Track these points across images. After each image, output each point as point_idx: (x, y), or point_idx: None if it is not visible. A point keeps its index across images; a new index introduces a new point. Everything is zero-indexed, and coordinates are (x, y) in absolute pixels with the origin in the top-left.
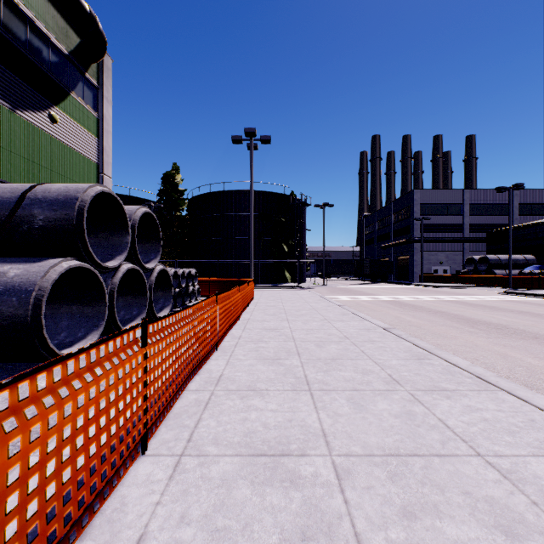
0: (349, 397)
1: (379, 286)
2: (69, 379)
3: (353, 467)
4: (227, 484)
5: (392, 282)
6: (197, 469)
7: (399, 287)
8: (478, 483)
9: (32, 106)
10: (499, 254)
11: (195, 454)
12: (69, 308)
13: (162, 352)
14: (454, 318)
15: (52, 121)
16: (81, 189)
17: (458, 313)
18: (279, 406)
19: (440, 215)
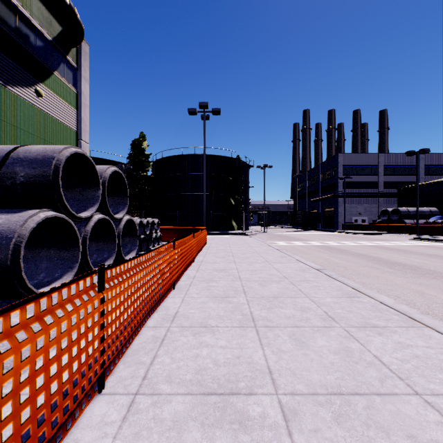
0: (291, 333)
1: (309, 233)
2: (12, 331)
3: (299, 407)
4: (178, 427)
5: (320, 230)
6: (150, 409)
7: (326, 234)
8: (420, 425)
9: (21, 83)
10: (408, 207)
11: (149, 392)
12: (48, 252)
13: (120, 295)
14: (374, 260)
15: (38, 96)
16: (57, 150)
17: (377, 255)
18: (228, 343)
19: (359, 175)
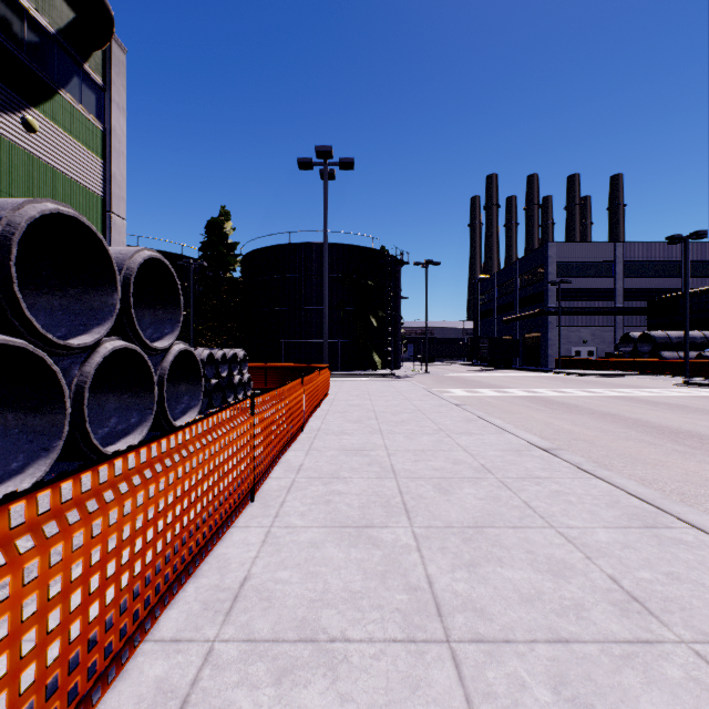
0: (555, 673)
1: (503, 374)
2: None
3: None
4: None
5: (518, 368)
6: None
7: (530, 376)
8: None
9: None
10: (665, 330)
11: None
12: (1, 417)
13: None
14: (637, 425)
15: (27, 130)
16: (9, 205)
17: (638, 416)
18: None
19: (584, 277)
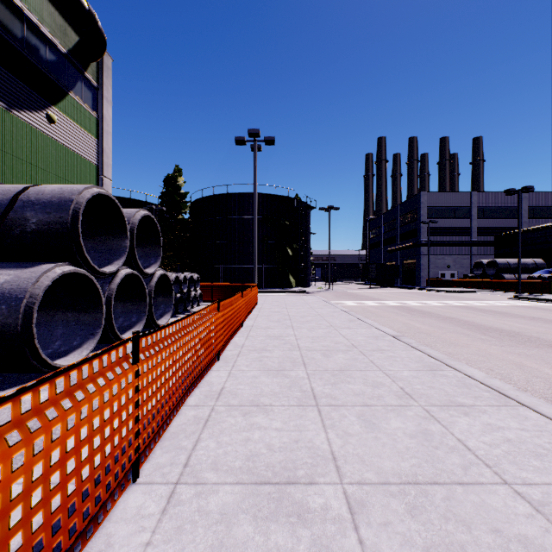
0: (360, 413)
1: (385, 291)
2: (42, 408)
3: (367, 498)
4: (226, 520)
5: (398, 287)
6: (194, 501)
7: (405, 292)
8: (508, 518)
9: (29, 106)
10: (507, 258)
11: (192, 482)
12: (64, 315)
13: (157, 367)
14: (464, 324)
15: (49, 122)
16: (76, 191)
17: (468, 319)
18: (284, 424)
19: (448, 218)
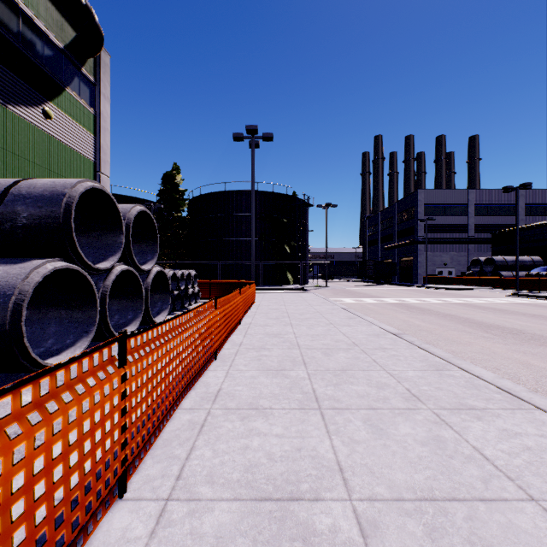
0: (366, 418)
1: (383, 288)
2: (1, 424)
3: (380, 518)
4: (223, 545)
5: (396, 284)
6: (186, 521)
7: (403, 289)
8: (540, 542)
9: (25, 101)
10: (505, 255)
11: (185, 497)
12: (57, 312)
13: (148, 370)
14: (465, 322)
15: (46, 117)
16: (69, 185)
17: (468, 316)
18: (285, 430)
19: (445, 216)
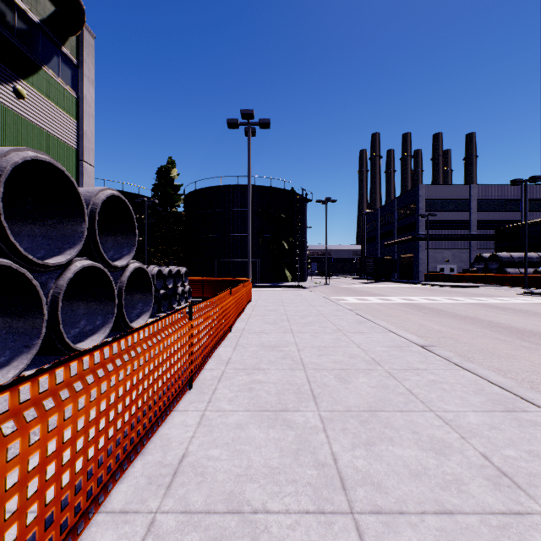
0: None
1: (384, 286)
2: None
3: None
4: None
5: (396, 281)
6: None
7: (405, 287)
8: None
9: None
10: (509, 252)
11: None
12: None
13: None
14: (491, 326)
15: (17, 97)
16: None
17: (491, 319)
18: None
19: (446, 211)
